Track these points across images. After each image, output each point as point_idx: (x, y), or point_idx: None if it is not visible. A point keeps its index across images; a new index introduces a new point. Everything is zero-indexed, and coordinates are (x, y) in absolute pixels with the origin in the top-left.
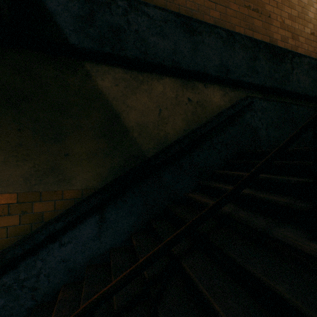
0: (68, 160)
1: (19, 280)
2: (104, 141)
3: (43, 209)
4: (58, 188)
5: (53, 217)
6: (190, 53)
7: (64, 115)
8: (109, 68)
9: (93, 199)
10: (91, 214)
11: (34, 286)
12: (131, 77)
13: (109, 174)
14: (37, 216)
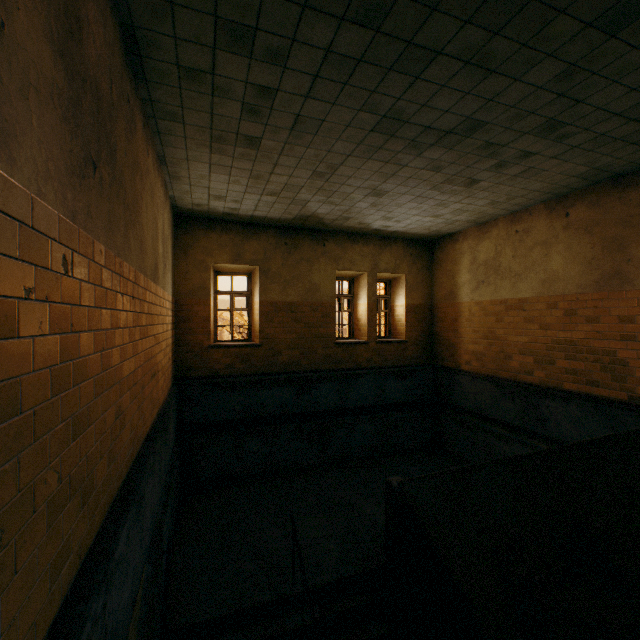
0: None
1: None
2: None
3: None
4: None
5: None
6: (140, 550)
7: None
8: None
9: None
10: None
11: None
12: None
13: None
14: None
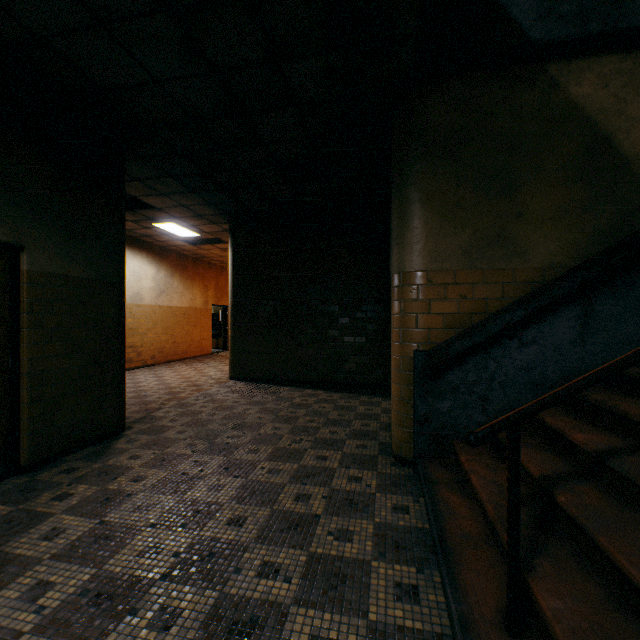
0: (521, 223)
1: (466, 382)
2: (581, 188)
3: (486, 295)
4: (506, 265)
5: (499, 308)
6: None
7: (515, 155)
8: (590, 61)
9: (572, 279)
10: (568, 302)
11: (484, 395)
12: (634, 65)
13: (590, 244)
14: (478, 304)
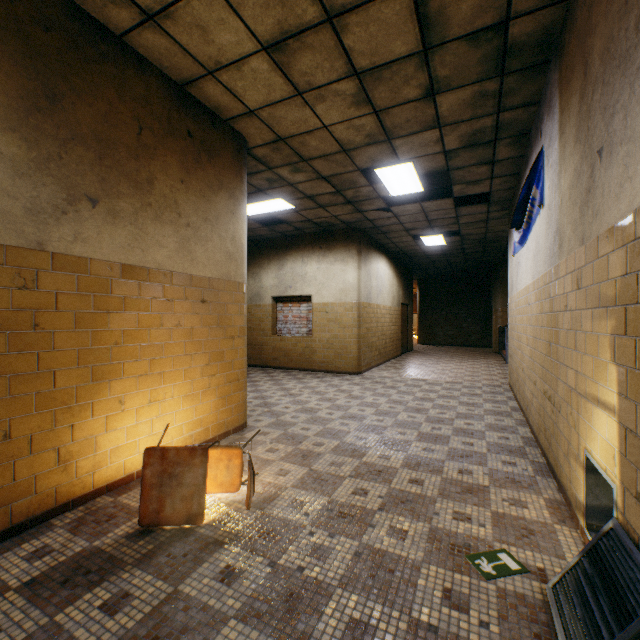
0: None
1: None
2: None
3: None
4: None
5: None
6: None
7: None
8: None
9: None
10: None
11: None
12: None
13: None
14: None
